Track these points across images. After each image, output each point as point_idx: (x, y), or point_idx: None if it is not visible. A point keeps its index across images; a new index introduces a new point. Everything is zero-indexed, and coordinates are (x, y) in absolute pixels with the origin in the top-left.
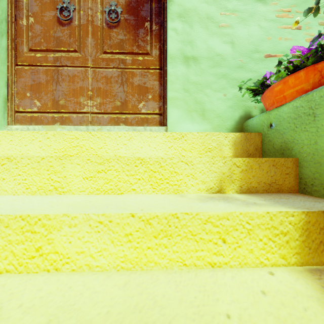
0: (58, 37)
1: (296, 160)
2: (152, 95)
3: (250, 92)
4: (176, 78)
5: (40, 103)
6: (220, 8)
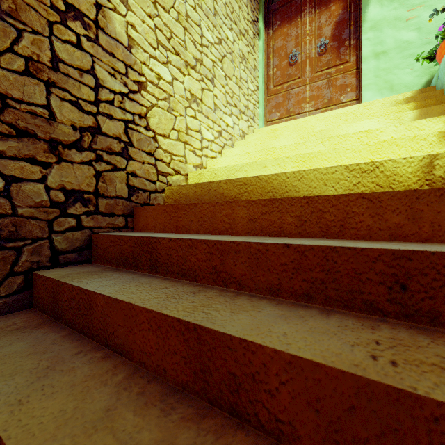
0: (289, 73)
1: (442, 90)
2: (350, 88)
3: (426, 60)
4: (368, 71)
5: (279, 114)
6: (407, 7)
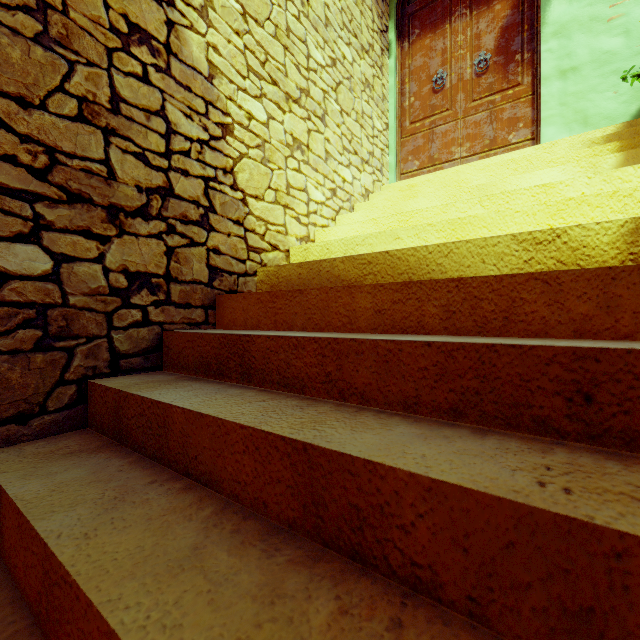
0: (433, 104)
1: None
2: (523, 123)
3: (638, 79)
4: (550, 97)
5: (418, 162)
6: (609, 1)
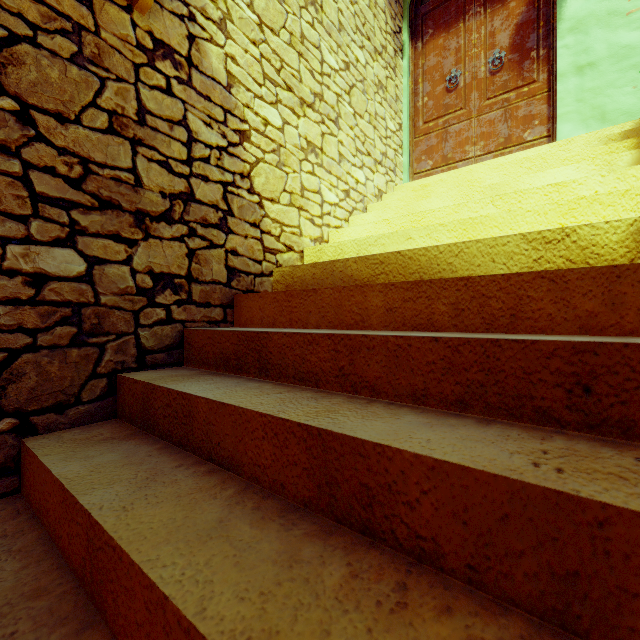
0: (447, 103)
1: None
2: (538, 120)
3: None
4: (567, 93)
5: (432, 162)
6: None
